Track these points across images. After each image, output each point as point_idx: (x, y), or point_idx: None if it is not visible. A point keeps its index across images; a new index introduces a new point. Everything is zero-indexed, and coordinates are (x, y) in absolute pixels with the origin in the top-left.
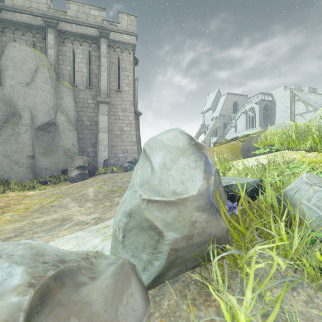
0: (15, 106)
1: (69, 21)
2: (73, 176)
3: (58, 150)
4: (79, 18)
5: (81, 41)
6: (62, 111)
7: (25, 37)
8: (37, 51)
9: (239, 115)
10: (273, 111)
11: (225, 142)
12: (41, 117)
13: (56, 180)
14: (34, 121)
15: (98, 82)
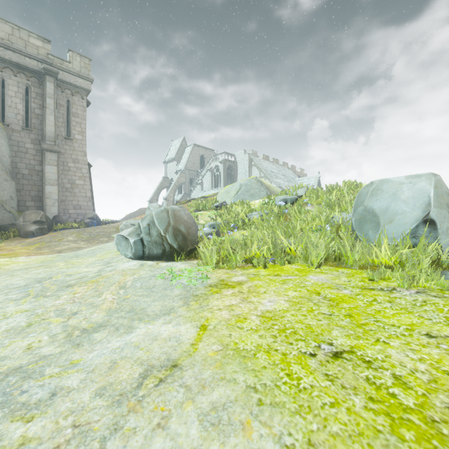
0: None
1: None
2: (32, 230)
3: None
4: (14, 44)
5: (16, 70)
6: None
7: None
8: None
9: (205, 172)
10: (236, 173)
11: (185, 202)
12: None
13: (4, 236)
14: None
15: (40, 125)
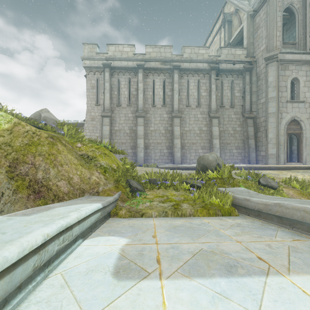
0: None
1: None
2: None
3: None
4: None
5: None
6: None
7: None
8: None
9: None
10: None
11: None
12: None
13: None
14: None
15: None
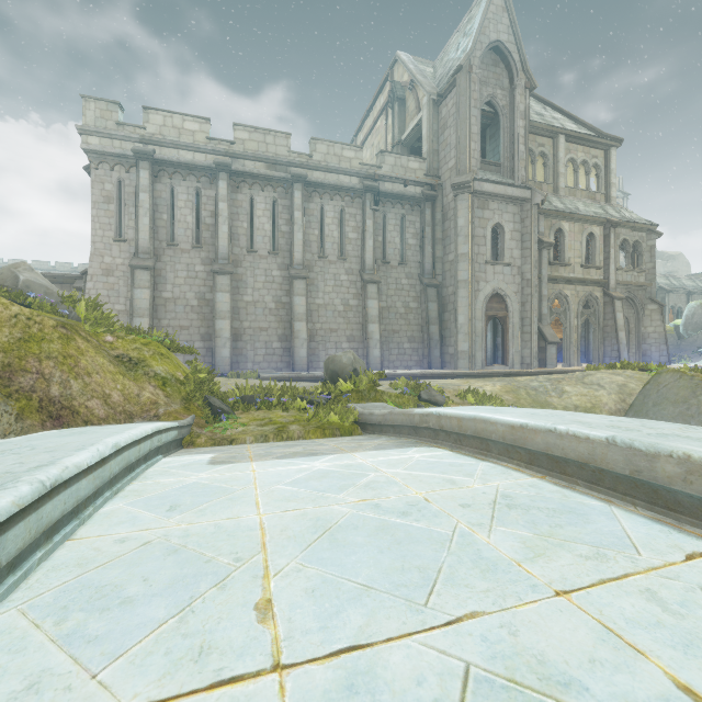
0: None
1: None
2: None
3: None
4: None
5: None
6: None
7: None
8: None
9: None
10: None
11: None
12: None
13: None
14: None
15: None
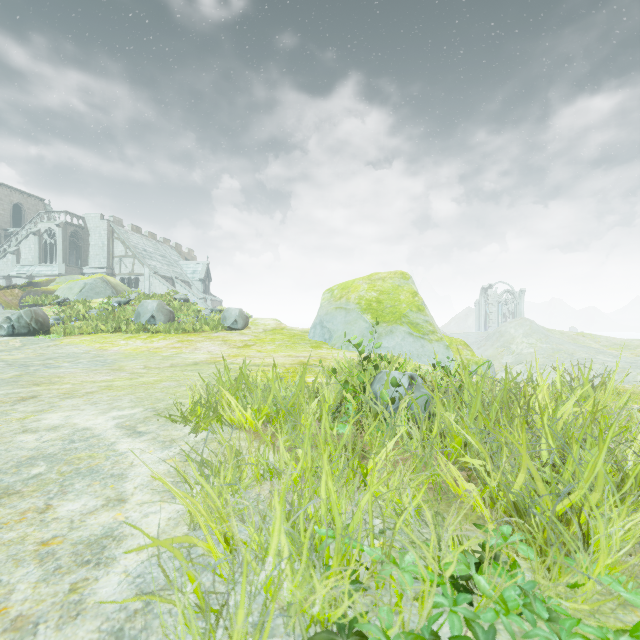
0: None
1: None
2: None
3: None
4: None
5: None
6: None
7: None
8: None
9: (25, 235)
10: (86, 244)
11: None
12: None
13: None
14: None
15: None
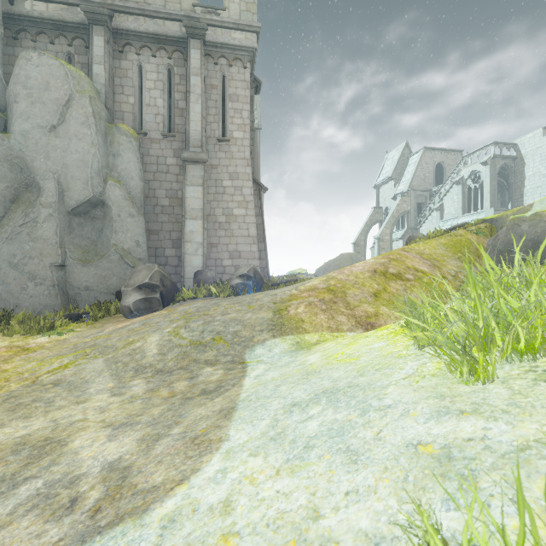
0: (30, 171)
1: (131, 11)
2: (128, 305)
3: (109, 252)
4: (151, 5)
5: (154, 47)
6: (116, 179)
7: (54, 47)
8: (71, 66)
9: (448, 187)
10: (519, 178)
11: (437, 235)
12: (76, 190)
13: (98, 313)
14: (64, 197)
15: (185, 125)
